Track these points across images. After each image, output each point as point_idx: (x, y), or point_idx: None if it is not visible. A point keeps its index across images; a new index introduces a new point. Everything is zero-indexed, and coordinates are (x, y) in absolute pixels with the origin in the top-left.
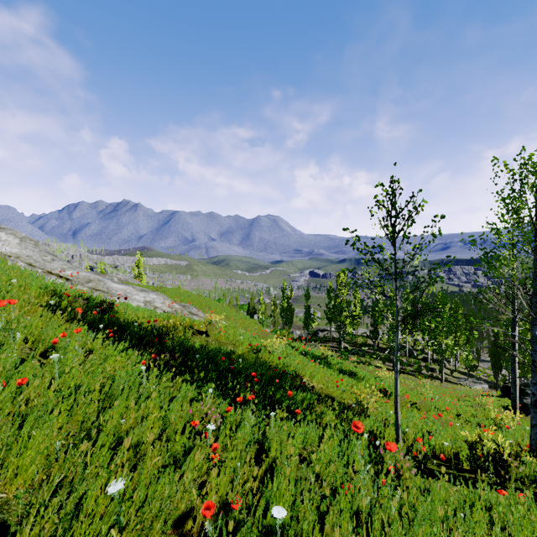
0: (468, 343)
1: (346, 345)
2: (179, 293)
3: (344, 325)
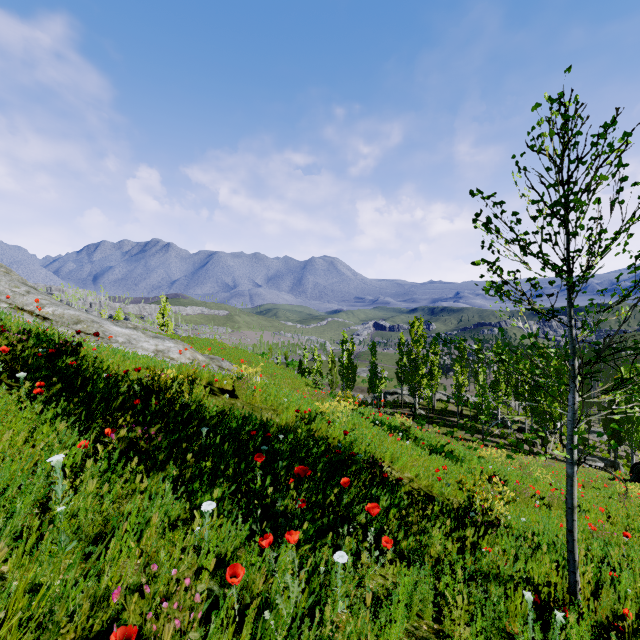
0: None
1: (421, 411)
2: (211, 344)
3: (420, 387)
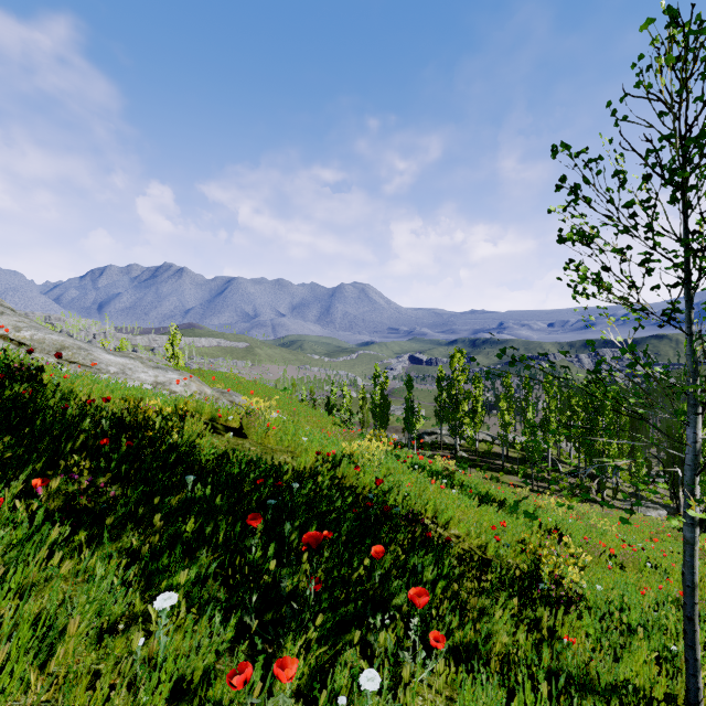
0: (632, 451)
1: (463, 454)
2: (225, 378)
3: (461, 426)
